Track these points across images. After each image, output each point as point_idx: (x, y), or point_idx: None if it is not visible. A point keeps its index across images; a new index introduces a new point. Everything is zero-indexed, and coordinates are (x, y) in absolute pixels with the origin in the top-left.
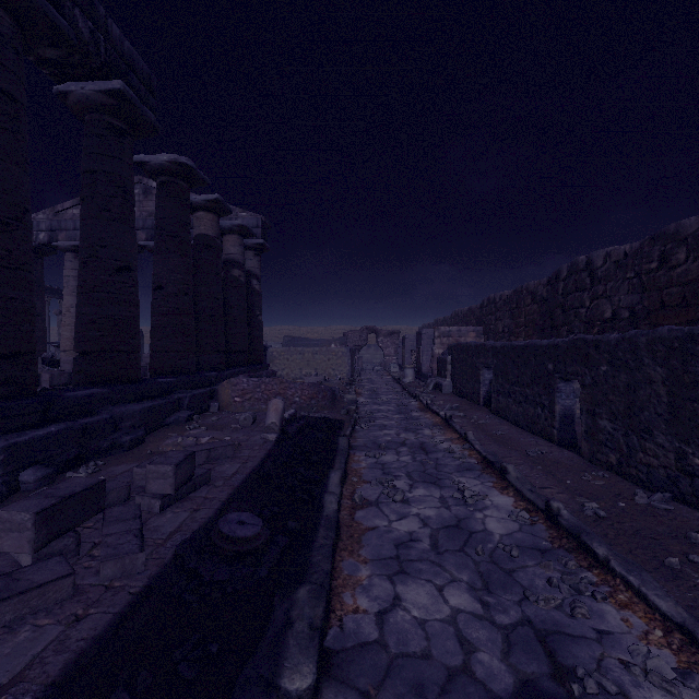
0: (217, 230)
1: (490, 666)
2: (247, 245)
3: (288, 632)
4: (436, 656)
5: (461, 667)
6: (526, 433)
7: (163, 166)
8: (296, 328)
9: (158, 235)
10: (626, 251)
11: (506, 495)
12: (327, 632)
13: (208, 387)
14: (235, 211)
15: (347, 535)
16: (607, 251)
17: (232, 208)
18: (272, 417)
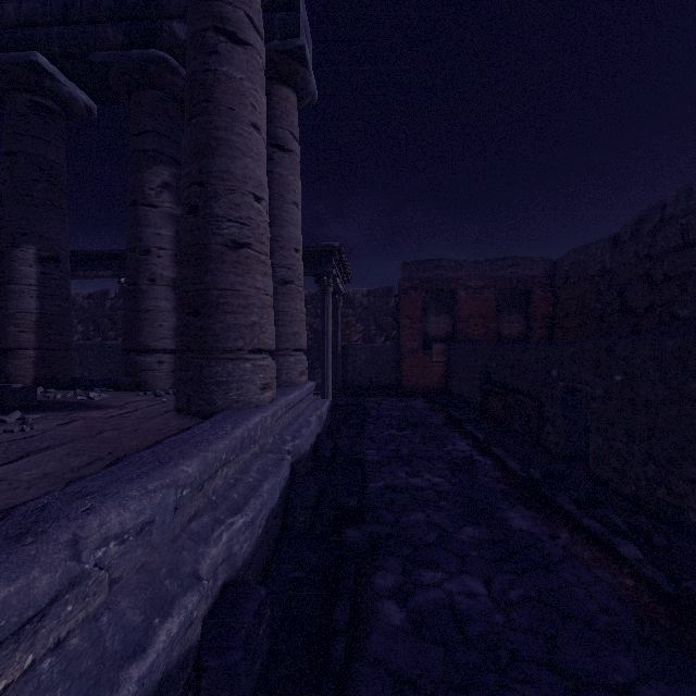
0: None
1: None
2: None
3: None
4: None
5: None
6: None
7: None
8: None
9: None
10: None
11: None
12: None
13: None
14: None
15: None
16: None
17: None
18: None
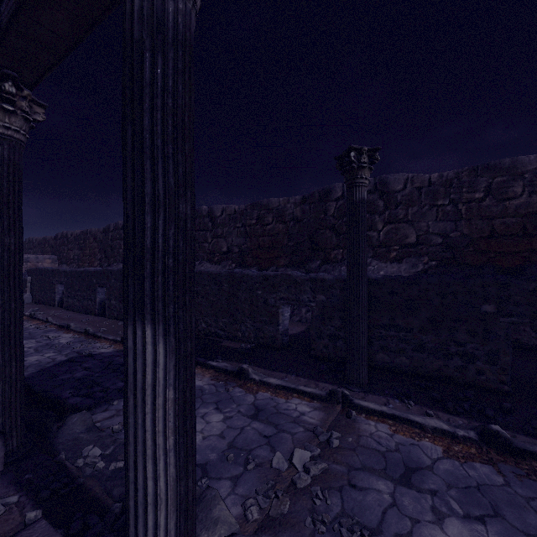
0: None
1: (61, 358)
2: None
3: None
4: (44, 362)
5: (52, 361)
6: (84, 314)
7: None
8: None
9: None
10: None
11: (70, 334)
12: None
13: None
14: None
15: None
16: None
17: None
18: None
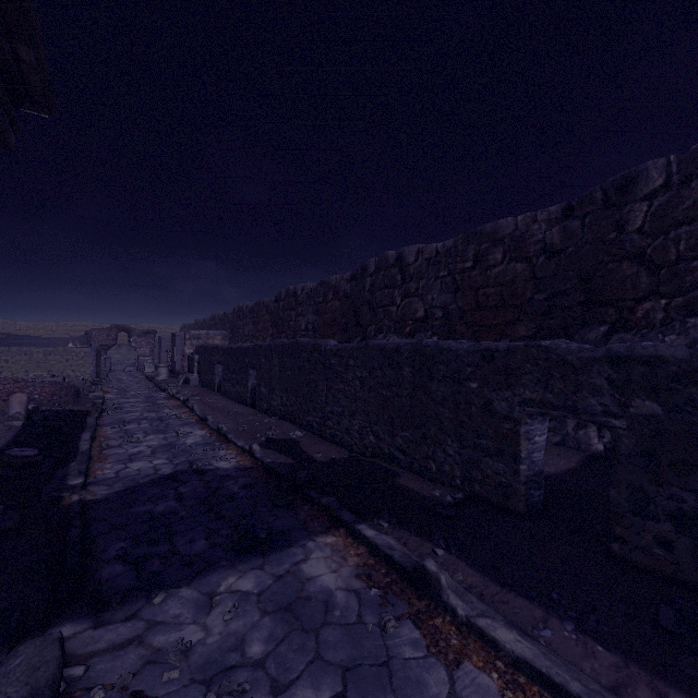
0: None
1: (166, 471)
2: None
3: (68, 476)
4: (143, 474)
5: (153, 474)
6: (236, 403)
7: None
8: (9, 321)
9: None
10: (312, 288)
11: (204, 430)
12: (88, 480)
13: None
14: None
15: (98, 458)
16: (303, 286)
17: None
18: (16, 408)
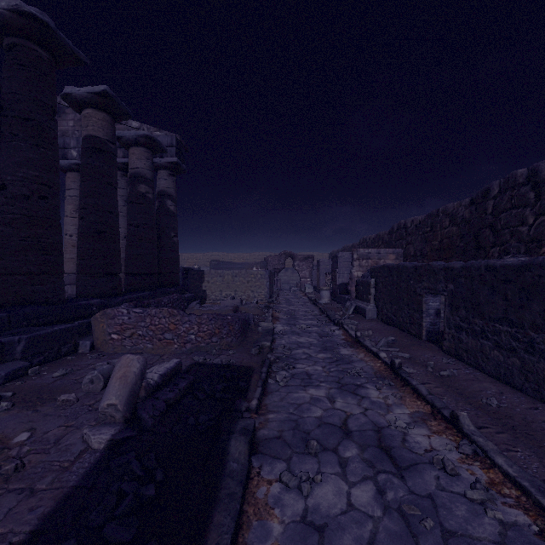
0: (110, 133)
1: None
2: (160, 163)
3: None
4: None
5: None
6: (541, 404)
7: (2, 17)
8: (225, 254)
9: (3, 116)
10: None
11: None
12: None
13: (80, 319)
14: (149, 130)
15: None
16: None
17: (146, 127)
18: (111, 394)
